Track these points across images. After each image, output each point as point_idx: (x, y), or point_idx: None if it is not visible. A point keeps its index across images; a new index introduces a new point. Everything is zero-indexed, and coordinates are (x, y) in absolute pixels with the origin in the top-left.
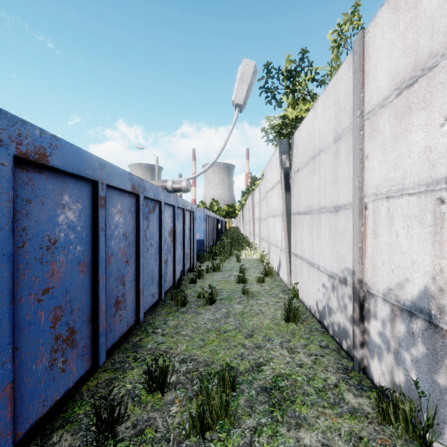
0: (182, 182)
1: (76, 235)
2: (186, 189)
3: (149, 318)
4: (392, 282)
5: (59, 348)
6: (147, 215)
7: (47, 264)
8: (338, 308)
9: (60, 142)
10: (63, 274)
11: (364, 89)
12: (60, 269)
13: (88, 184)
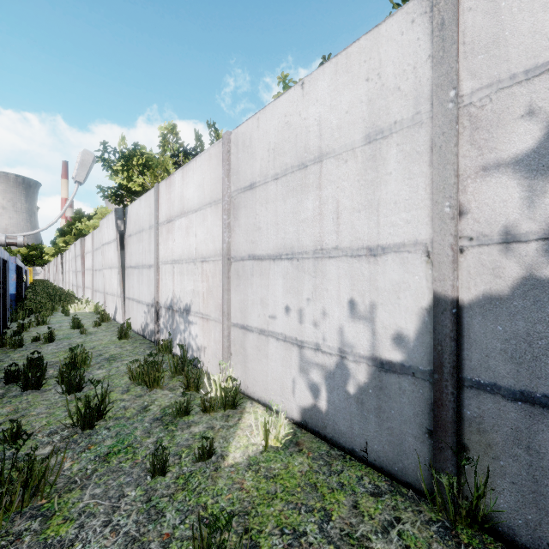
0: (18, 238)
1: None
2: (23, 244)
3: None
4: (166, 299)
5: None
6: None
7: None
8: (151, 321)
9: None
10: None
11: (159, 211)
12: None
13: None
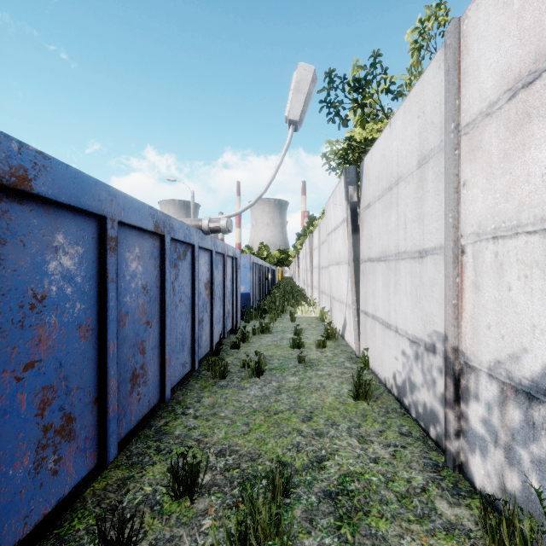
0: (221, 220)
1: (75, 289)
2: (227, 229)
3: (179, 395)
4: (502, 352)
5: (49, 443)
6: (176, 262)
7: (31, 328)
8: (423, 383)
9: (50, 161)
10: (56, 342)
11: (460, 95)
12: (51, 335)
13: (92, 220)
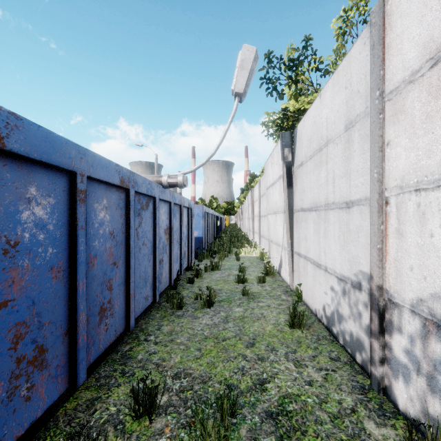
0: (178, 177)
1: (47, 235)
2: (183, 184)
3: (142, 323)
4: (425, 292)
5: (22, 373)
6: (139, 212)
7: (5, 271)
8: (350, 315)
9: (22, 121)
10: (29, 283)
11: (384, 66)
12: (24, 277)
13: (63, 175)
